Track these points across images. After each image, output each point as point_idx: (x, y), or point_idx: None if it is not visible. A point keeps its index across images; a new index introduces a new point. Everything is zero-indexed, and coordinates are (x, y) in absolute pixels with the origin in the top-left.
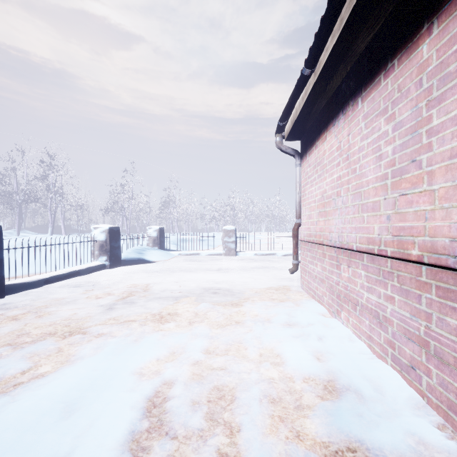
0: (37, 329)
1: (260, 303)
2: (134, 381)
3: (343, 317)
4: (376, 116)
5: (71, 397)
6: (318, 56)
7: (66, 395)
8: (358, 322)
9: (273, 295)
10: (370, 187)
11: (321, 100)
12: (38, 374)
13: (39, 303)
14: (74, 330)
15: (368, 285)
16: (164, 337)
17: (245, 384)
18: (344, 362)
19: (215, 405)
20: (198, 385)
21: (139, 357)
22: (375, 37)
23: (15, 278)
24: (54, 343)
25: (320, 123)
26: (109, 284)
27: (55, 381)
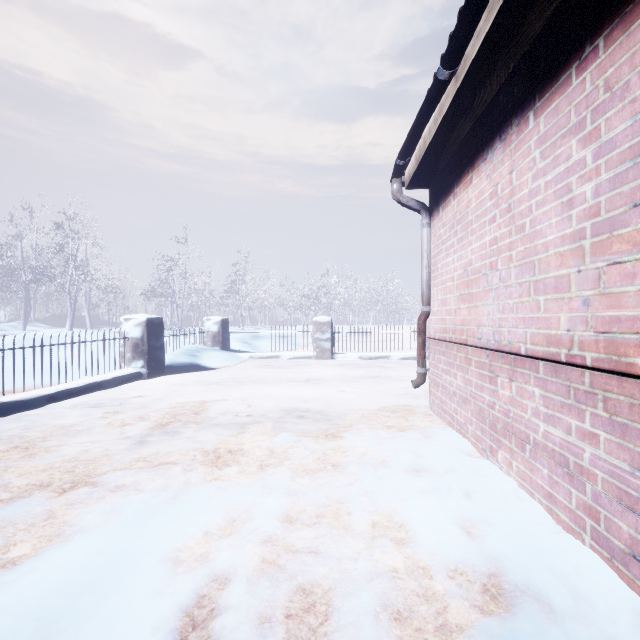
0: (22, 478)
1: (369, 434)
2: (163, 576)
3: (500, 459)
4: (562, 136)
5: (51, 609)
6: (464, 47)
7: (44, 606)
8: (529, 469)
9: (388, 421)
10: (552, 253)
11: (464, 122)
12: (8, 560)
13: (35, 433)
14: (80, 480)
15: (547, 412)
16: (219, 492)
17: (349, 582)
18: (512, 540)
19: (298, 624)
20: (270, 585)
21: (176, 529)
22: (561, 8)
23: (3, 394)
24: (44, 503)
25: (461, 160)
26: (144, 403)
27: (31, 576)
